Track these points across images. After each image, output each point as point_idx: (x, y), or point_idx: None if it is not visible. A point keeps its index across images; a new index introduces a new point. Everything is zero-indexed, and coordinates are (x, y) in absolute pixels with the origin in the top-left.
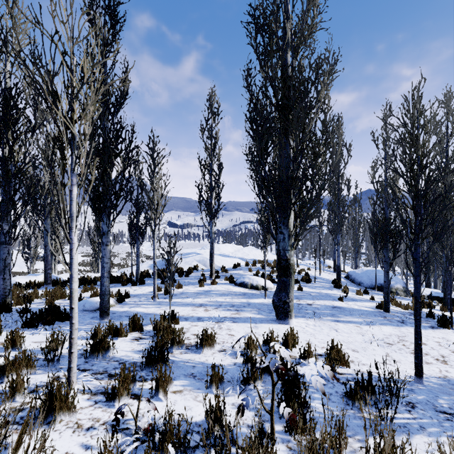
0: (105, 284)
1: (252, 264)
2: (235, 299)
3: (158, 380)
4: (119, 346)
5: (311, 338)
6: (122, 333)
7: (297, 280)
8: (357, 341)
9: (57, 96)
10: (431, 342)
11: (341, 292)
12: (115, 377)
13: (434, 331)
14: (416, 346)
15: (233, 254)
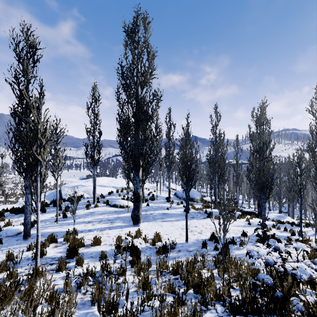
0: (28, 218)
1: (120, 191)
2: (110, 216)
3: (78, 260)
4: (47, 252)
5: (148, 232)
6: (46, 245)
7: (147, 199)
8: (169, 230)
9: (31, 143)
10: (200, 225)
11: (169, 204)
12: (58, 262)
13: (204, 220)
14: (186, 228)
15: (108, 184)
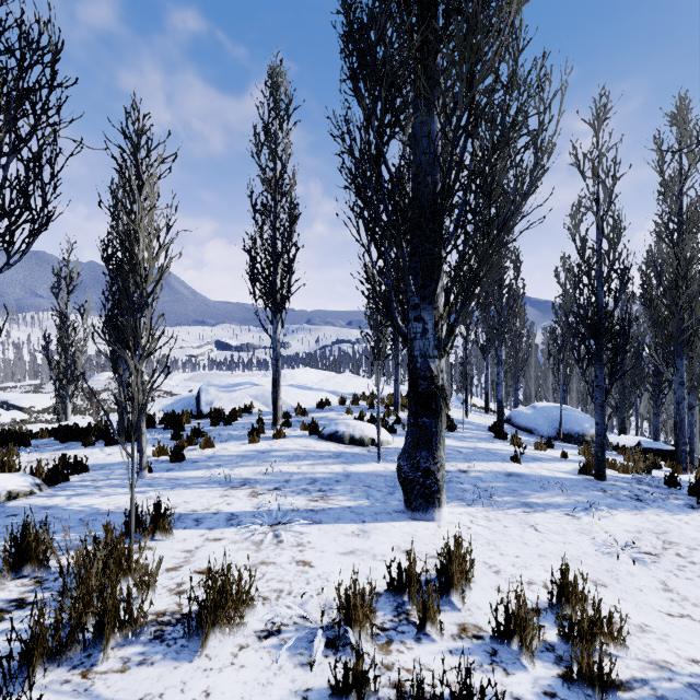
0: None
1: (351, 400)
2: (318, 467)
3: None
4: None
5: (493, 556)
6: None
7: None
8: (587, 554)
9: None
10: None
11: (510, 446)
12: None
13: None
14: None
15: (318, 385)
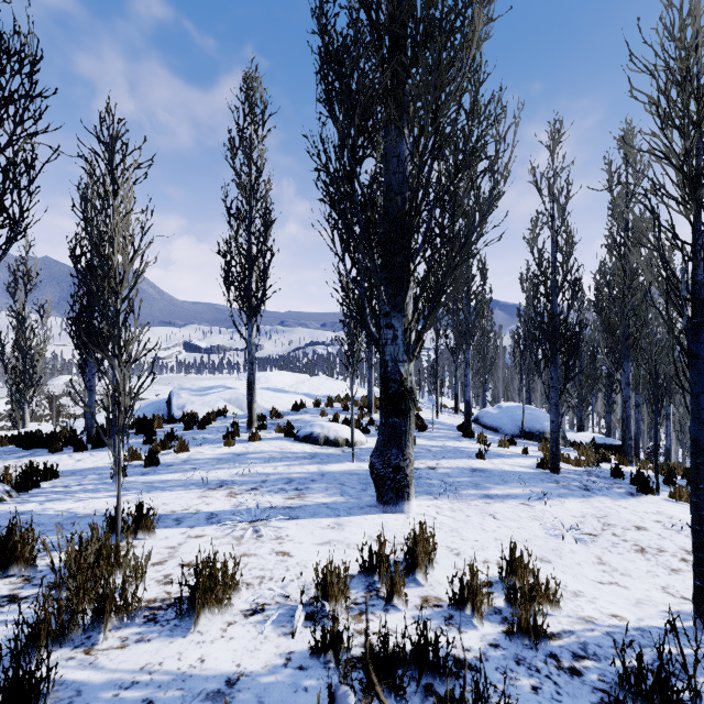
0: None
1: (326, 403)
2: (294, 467)
3: None
4: None
5: (455, 541)
6: None
7: None
8: (537, 536)
9: None
10: (650, 523)
11: (476, 444)
12: None
13: (639, 501)
14: (699, 549)
15: (292, 388)
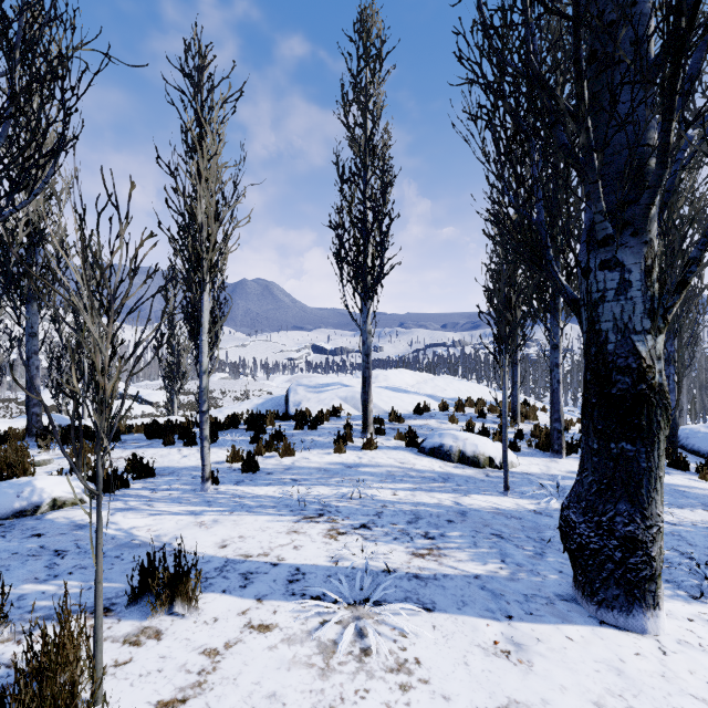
0: None
1: (455, 406)
2: (420, 494)
3: None
4: None
5: None
6: None
7: (571, 445)
8: None
9: None
10: None
11: (699, 481)
12: None
13: None
14: None
15: (413, 388)
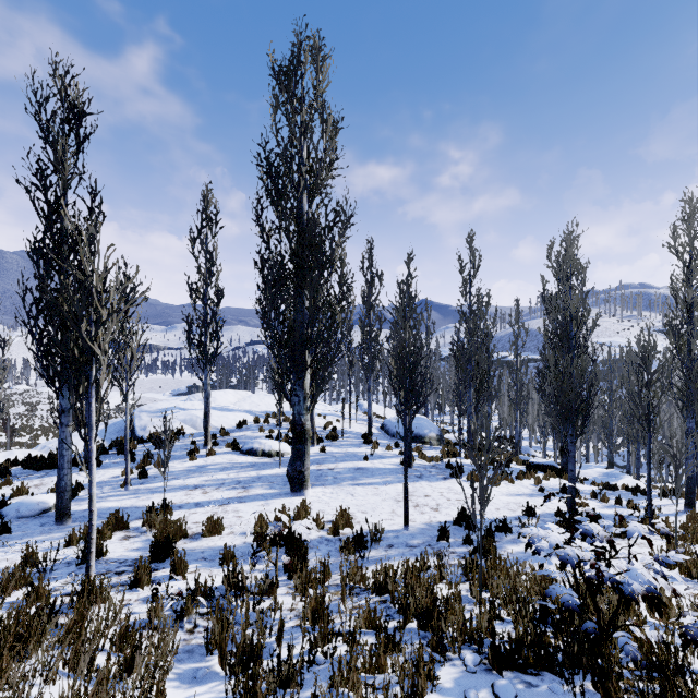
0: (65, 477)
1: (264, 420)
2: (241, 473)
3: (175, 564)
4: (109, 548)
5: (325, 507)
6: (105, 534)
7: (321, 439)
8: (369, 503)
9: (77, 317)
10: (436, 493)
11: (370, 449)
12: (134, 567)
13: (444, 482)
14: (405, 499)
15: (236, 405)
